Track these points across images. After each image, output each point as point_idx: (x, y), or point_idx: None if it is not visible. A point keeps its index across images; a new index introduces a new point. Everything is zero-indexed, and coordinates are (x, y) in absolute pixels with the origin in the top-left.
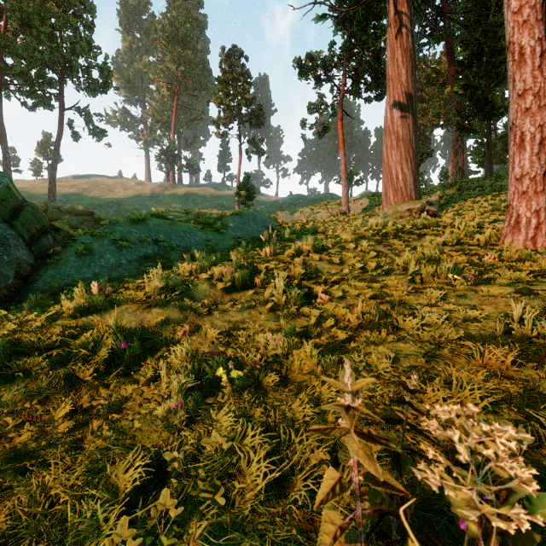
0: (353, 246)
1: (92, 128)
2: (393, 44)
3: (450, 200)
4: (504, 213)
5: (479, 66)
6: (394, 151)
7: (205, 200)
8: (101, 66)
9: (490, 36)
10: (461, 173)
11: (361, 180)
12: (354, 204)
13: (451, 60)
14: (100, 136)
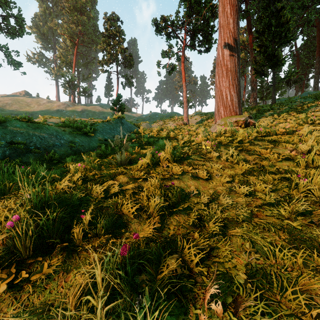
0: (217, 154)
1: (11, 60)
2: (224, 1)
3: (255, 116)
4: (313, 125)
5: (268, 34)
6: (224, 79)
7: (95, 114)
8: (16, 16)
9: (275, 15)
10: (255, 101)
11: (193, 105)
12: (191, 119)
13: (250, 31)
14: (16, 66)
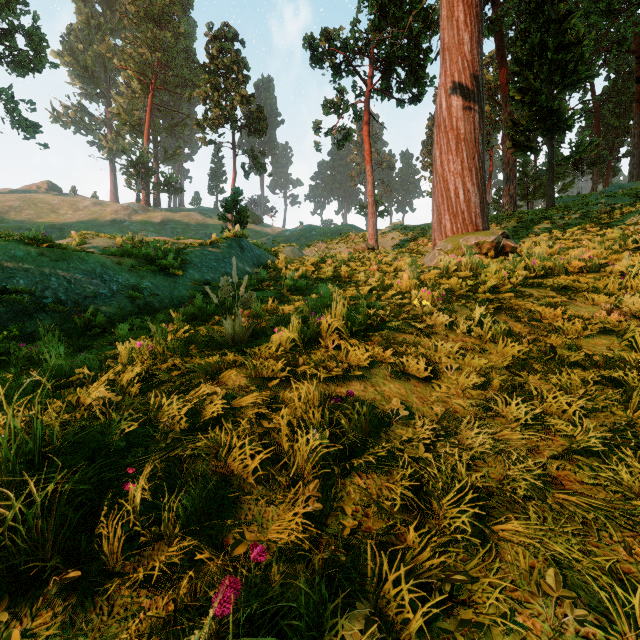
0: (446, 318)
1: (18, 119)
2: None
3: (514, 234)
4: None
5: (540, 66)
6: (452, 156)
7: (188, 228)
8: (29, 30)
9: (553, 28)
10: (513, 203)
11: (386, 211)
12: (382, 238)
13: (502, 61)
14: (29, 132)
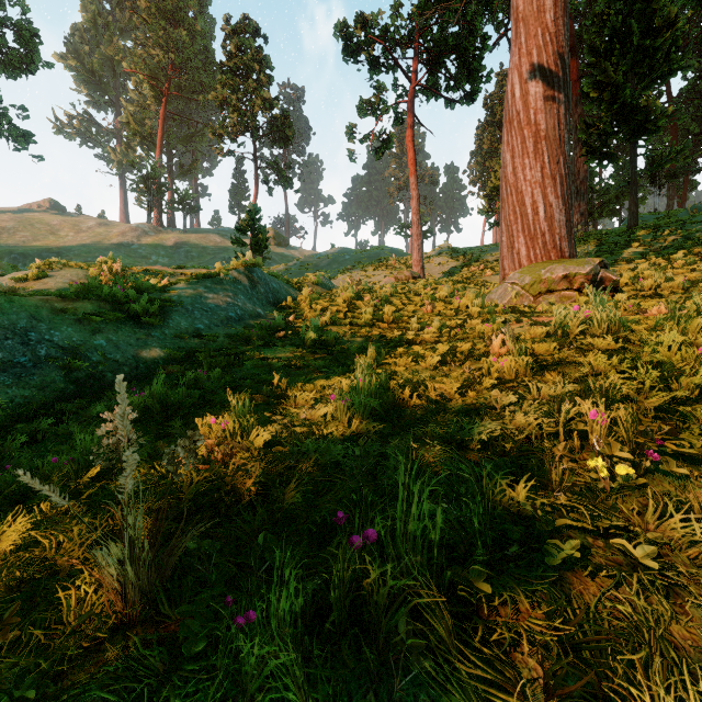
0: (697, 526)
1: (8, 128)
2: None
3: None
4: None
5: (621, 56)
6: (529, 160)
7: (205, 252)
8: (18, 24)
9: (638, 9)
10: (584, 222)
11: (430, 231)
12: (428, 264)
13: (571, 53)
14: (20, 142)
